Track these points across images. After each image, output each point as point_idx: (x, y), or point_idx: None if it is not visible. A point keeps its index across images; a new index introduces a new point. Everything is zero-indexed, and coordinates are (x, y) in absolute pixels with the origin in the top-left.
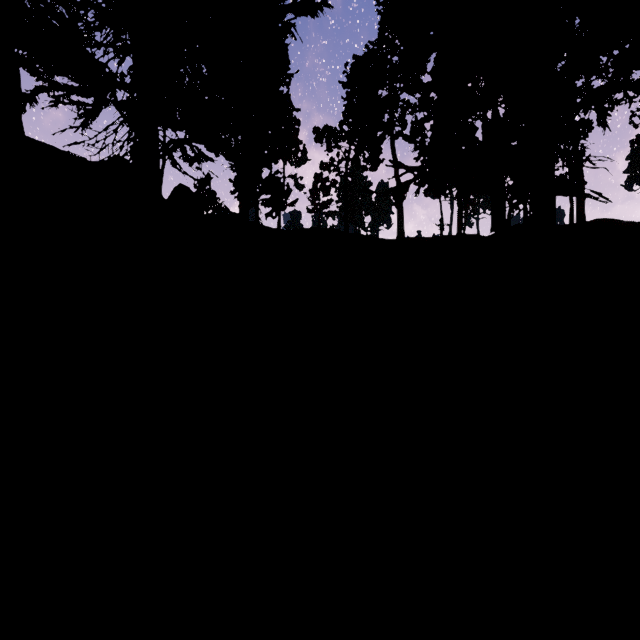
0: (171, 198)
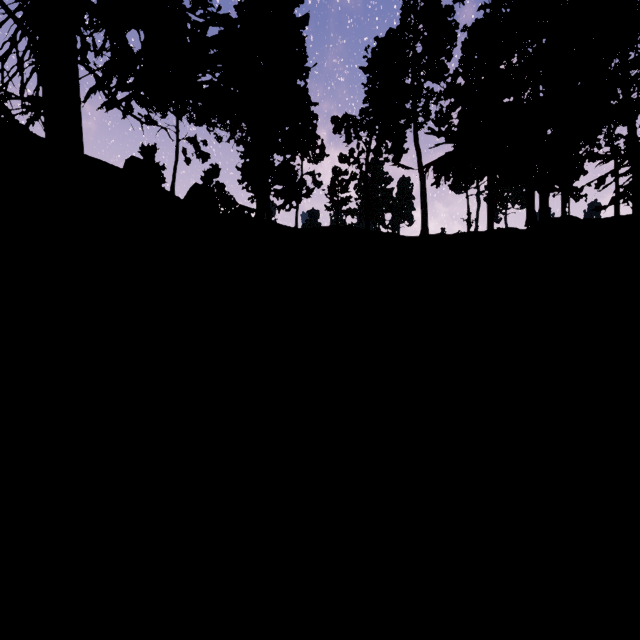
0: (187, 198)
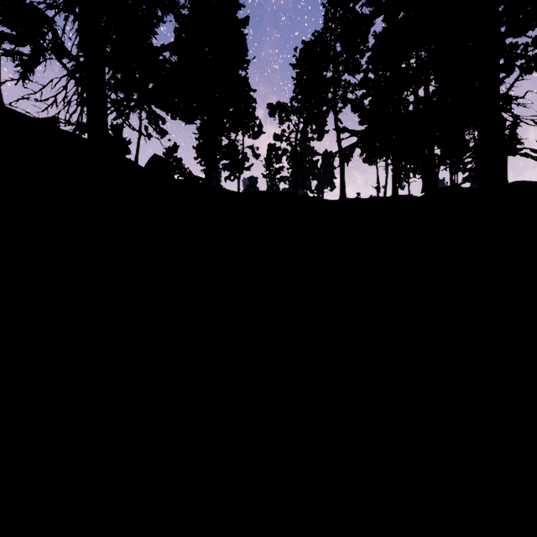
0: (147, 166)
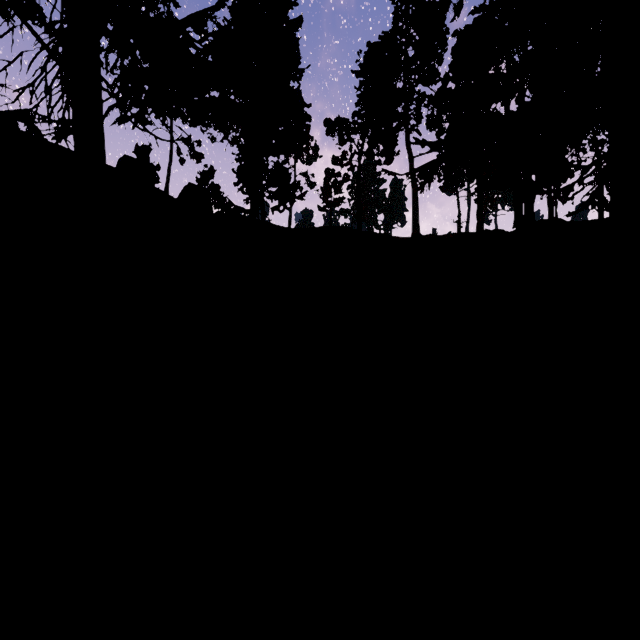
0: (180, 197)
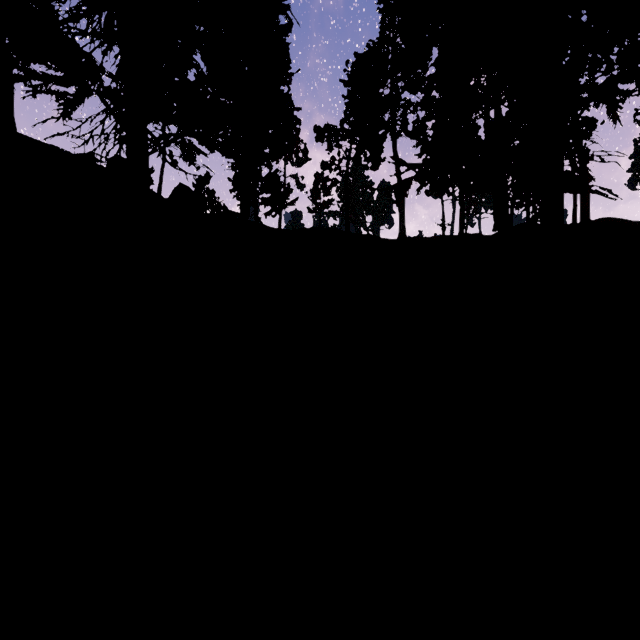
0: (171, 198)
